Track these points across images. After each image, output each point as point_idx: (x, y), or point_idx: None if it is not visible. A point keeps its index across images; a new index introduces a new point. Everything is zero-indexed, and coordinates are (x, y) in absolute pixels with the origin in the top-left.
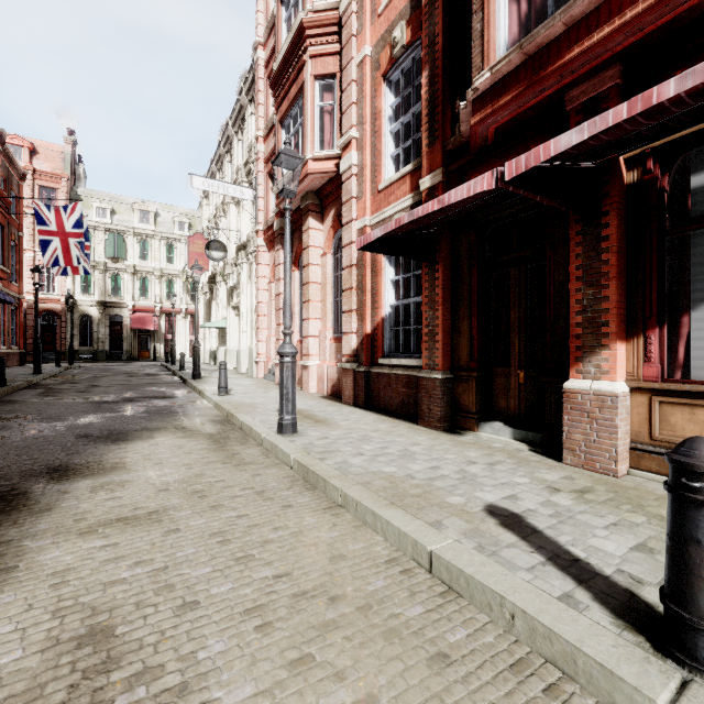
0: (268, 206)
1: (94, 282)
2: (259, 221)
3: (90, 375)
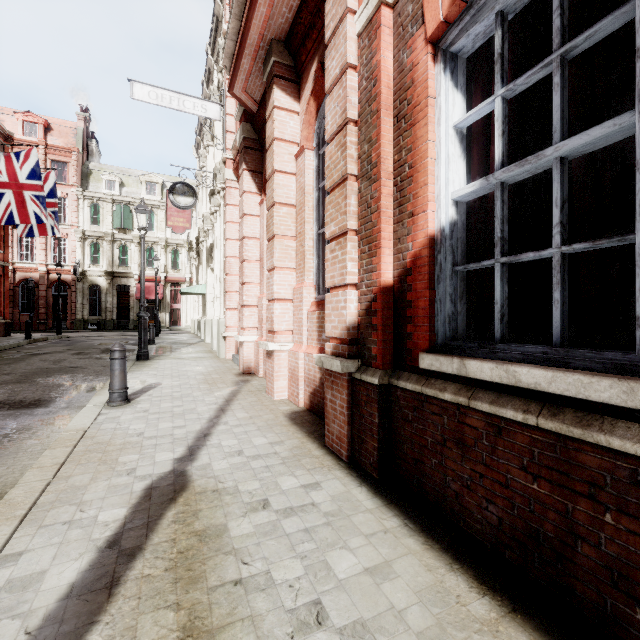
0: (238, 123)
1: (102, 252)
2: (226, 147)
3: (36, 351)
